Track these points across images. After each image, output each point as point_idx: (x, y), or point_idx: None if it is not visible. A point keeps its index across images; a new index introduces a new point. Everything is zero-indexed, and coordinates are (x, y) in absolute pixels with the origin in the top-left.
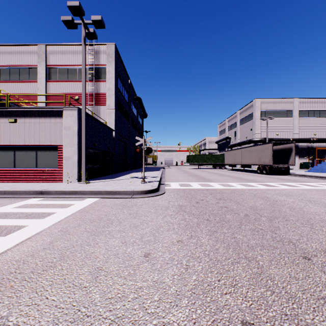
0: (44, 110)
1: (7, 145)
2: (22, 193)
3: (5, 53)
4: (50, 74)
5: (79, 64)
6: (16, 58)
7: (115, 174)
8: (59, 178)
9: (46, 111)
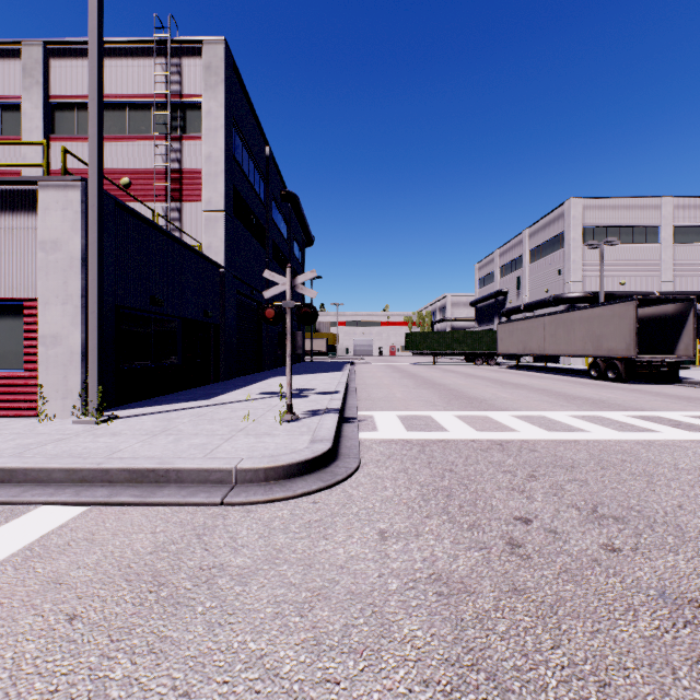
0: None
1: None
2: None
3: None
4: (57, 119)
5: (132, 95)
6: None
7: (223, 384)
8: (29, 401)
9: None
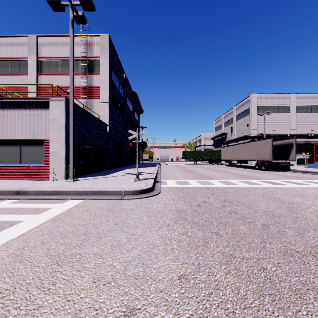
0: (29, 101)
1: None
2: None
3: None
4: (42, 66)
5: None
6: (6, 50)
7: (108, 171)
8: (46, 175)
9: (31, 102)
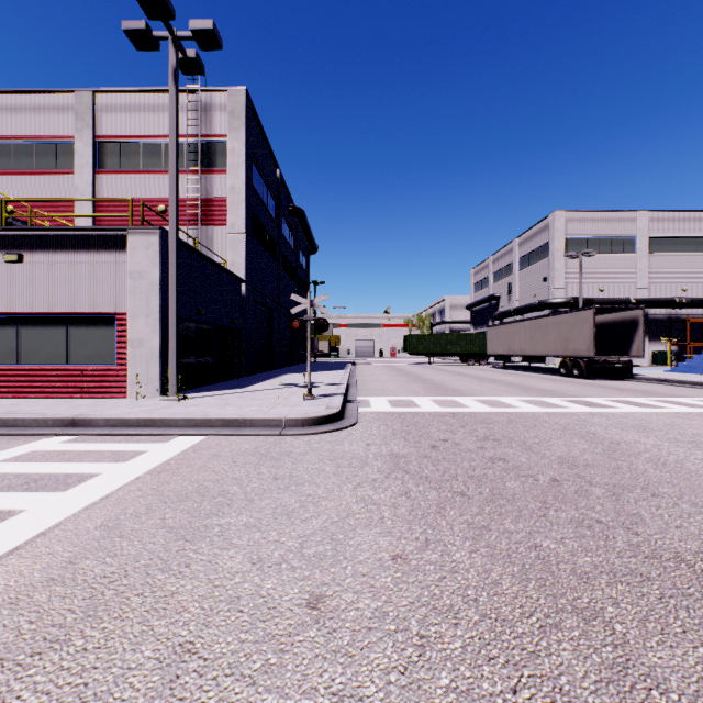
0: (85, 235)
1: (1, 314)
2: (28, 425)
3: (4, 110)
4: (103, 155)
5: (167, 135)
6: (26, 122)
7: (246, 379)
8: (119, 387)
9: (90, 237)
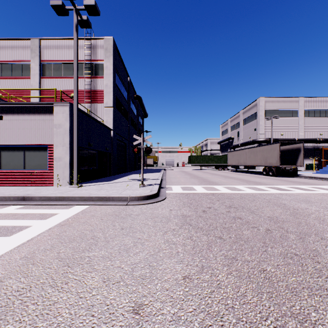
0: (33, 106)
1: None
2: (1, 199)
3: None
4: (44, 70)
5: None
6: (8, 53)
7: (113, 176)
8: (49, 180)
9: (35, 107)
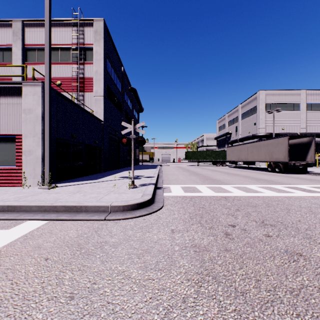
0: None
1: None
2: None
3: None
4: (28, 55)
5: (62, 44)
6: None
7: (102, 173)
8: (18, 179)
9: None
